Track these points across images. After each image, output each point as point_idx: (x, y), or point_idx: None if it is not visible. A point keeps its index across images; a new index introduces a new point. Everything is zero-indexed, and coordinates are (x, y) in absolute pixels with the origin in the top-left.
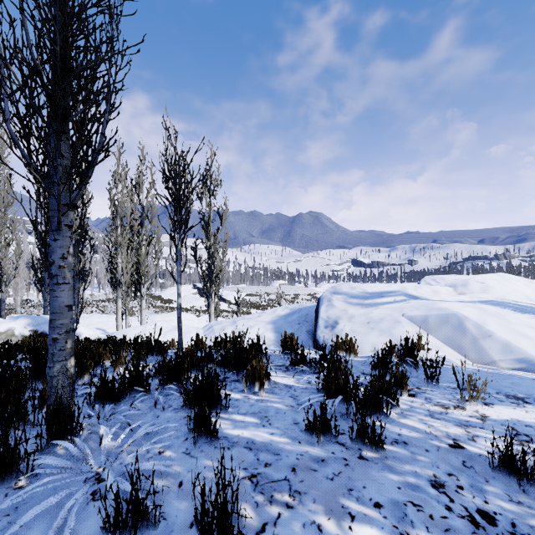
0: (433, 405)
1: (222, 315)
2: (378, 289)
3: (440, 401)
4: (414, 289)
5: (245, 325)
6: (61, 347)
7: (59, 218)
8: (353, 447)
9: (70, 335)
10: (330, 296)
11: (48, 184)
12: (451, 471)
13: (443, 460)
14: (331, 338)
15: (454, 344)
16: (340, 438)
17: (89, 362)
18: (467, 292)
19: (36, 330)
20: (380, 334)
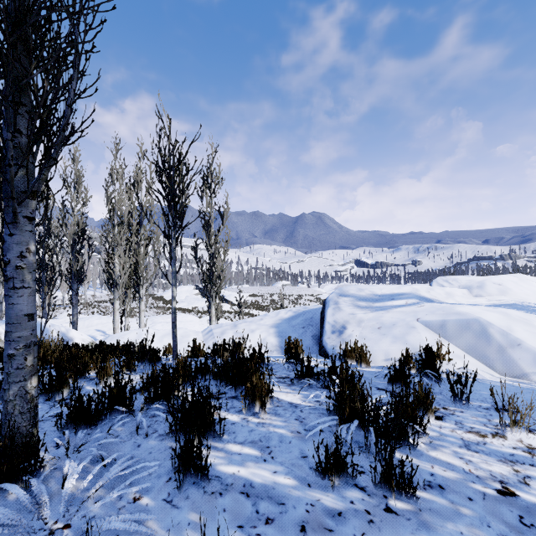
0: (466, 431)
1: (224, 316)
2: (387, 291)
3: (473, 426)
4: (426, 291)
5: (246, 329)
6: (18, 365)
7: (14, 208)
8: (376, 493)
9: (31, 350)
10: (337, 298)
11: (0, 166)
12: (508, 533)
13: (493, 514)
14: (339, 344)
15: (477, 354)
16: (359, 479)
17: (68, 374)
18: (484, 295)
19: None
20: (393, 341)
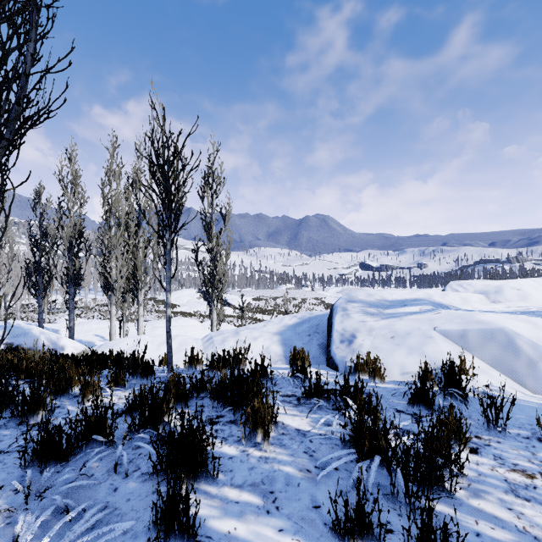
0: (509, 469)
1: (227, 320)
2: (399, 297)
3: (516, 463)
4: (440, 297)
5: (248, 336)
6: None
7: None
8: None
9: None
10: (345, 304)
11: None
12: None
13: None
14: (349, 355)
15: (504, 368)
16: (387, 541)
17: (45, 394)
18: (502, 301)
19: (11, 343)
20: (409, 353)
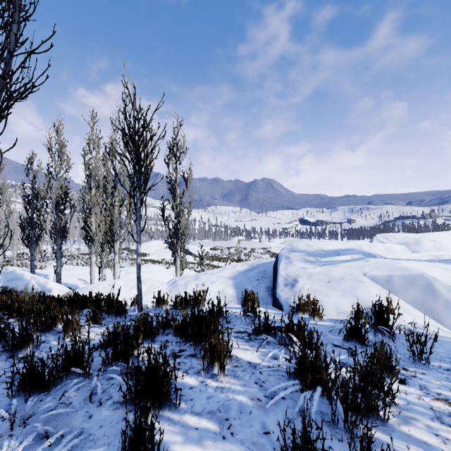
0: (434, 398)
1: (189, 267)
2: (333, 247)
3: (440, 392)
4: (368, 247)
5: (207, 280)
6: None
7: None
8: None
9: None
10: (288, 254)
11: None
12: None
13: None
14: (291, 297)
15: (425, 308)
16: None
17: (32, 331)
18: (421, 250)
19: (6, 286)
20: (343, 295)
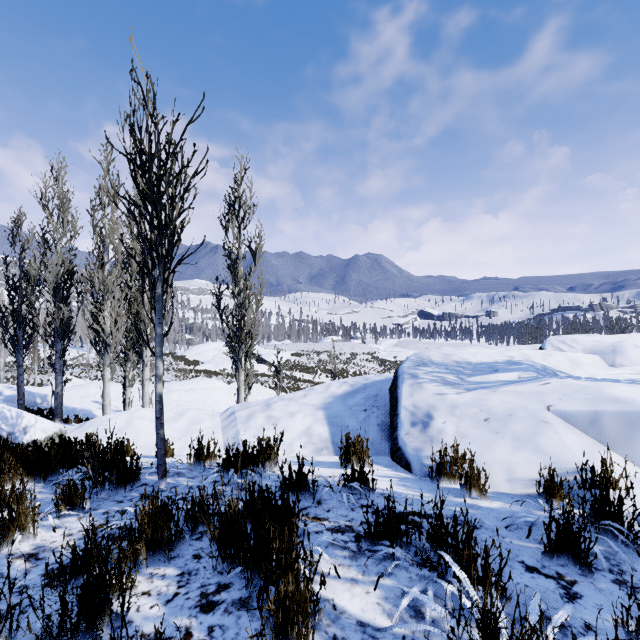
0: None
1: (261, 381)
2: (486, 358)
3: None
4: (542, 358)
5: (283, 411)
6: None
7: None
8: None
9: None
10: (414, 369)
11: None
12: None
13: None
14: (425, 446)
15: None
16: None
17: None
18: (626, 364)
19: None
20: (517, 446)
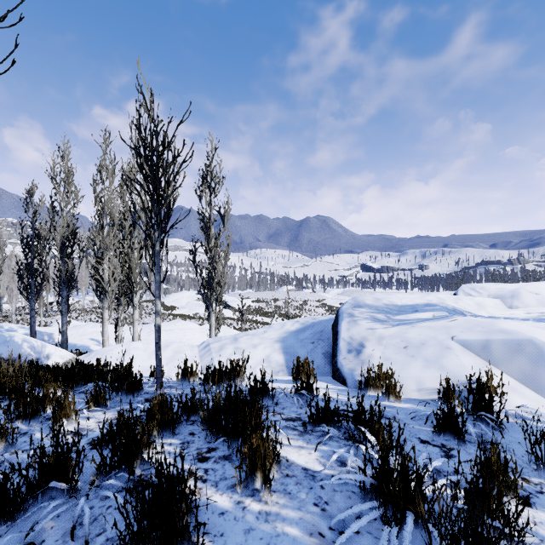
0: None
1: (227, 323)
2: (409, 301)
3: None
4: (453, 301)
5: (248, 343)
6: None
7: None
8: None
9: None
10: (351, 310)
11: None
12: None
13: None
14: (357, 367)
15: (536, 385)
16: None
17: (4, 422)
18: (520, 306)
19: None
20: (426, 366)
